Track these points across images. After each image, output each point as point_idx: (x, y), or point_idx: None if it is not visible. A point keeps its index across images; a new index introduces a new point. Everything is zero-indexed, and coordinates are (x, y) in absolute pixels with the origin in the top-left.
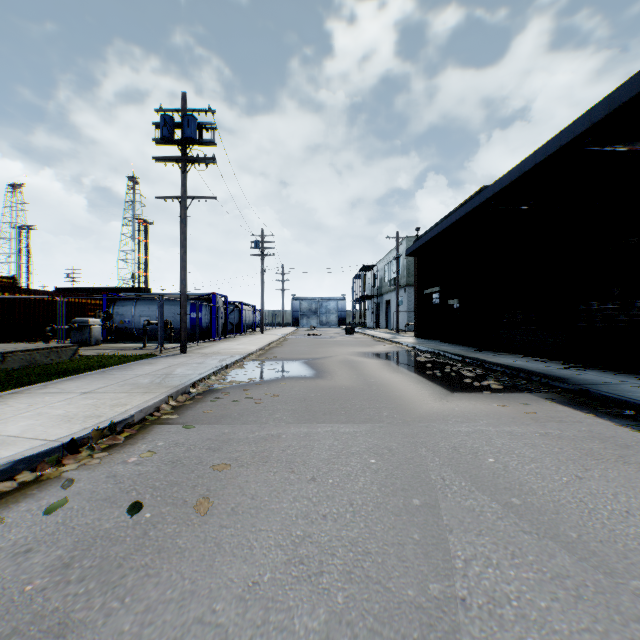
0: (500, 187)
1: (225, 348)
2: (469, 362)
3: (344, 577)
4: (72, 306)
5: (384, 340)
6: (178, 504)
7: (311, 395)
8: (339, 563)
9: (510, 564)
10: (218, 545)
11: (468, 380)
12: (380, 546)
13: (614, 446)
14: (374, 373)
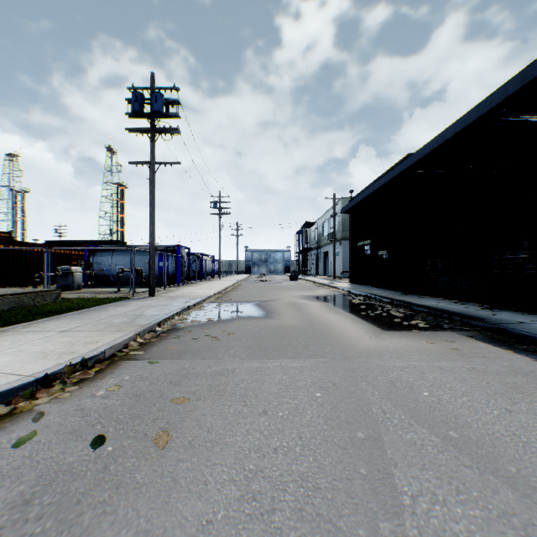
0: (424, 153)
1: (188, 292)
2: (397, 304)
3: (296, 515)
4: (58, 256)
5: (323, 285)
6: (139, 437)
7: (262, 333)
8: (290, 499)
9: (456, 501)
10: (174, 480)
11: (398, 320)
12: (329, 481)
13: (535, 380)
14: (316, 313)
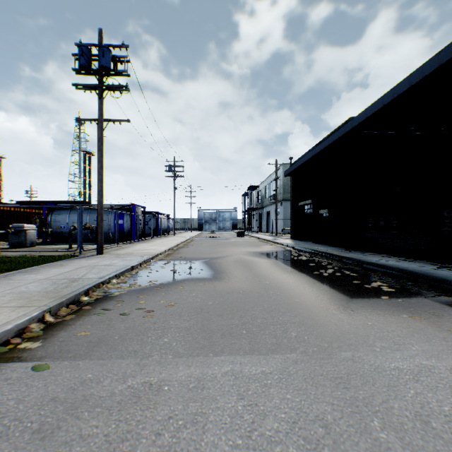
0: (372, 111)
1: (139, 249)
2: (346, 262)
3: None
4: (18, 214)
5: (267, 241)
6: None
7: (208, 303)
8: None
9: None
10: None
11: (356, 281)
12: None
13: None
14: (267, 273)
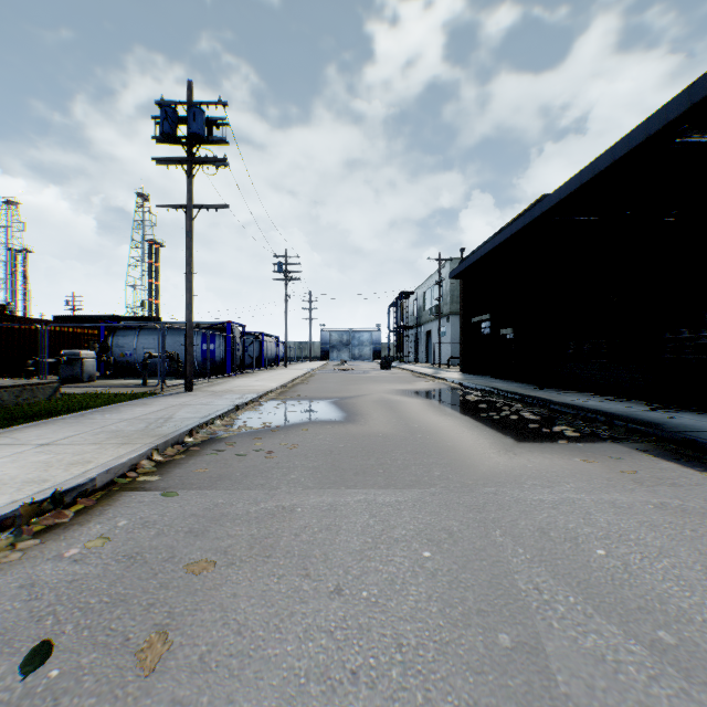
0: (567, 192)
1: (240, 385)
2: (530, 402)
3: None
4: (65, 336)
5: (425, 376)
6: (113, 646)
7: (339, 446)
8: None
9: None
10: None
11: (534, 425)
12: None
13: None
14: (417, 416)
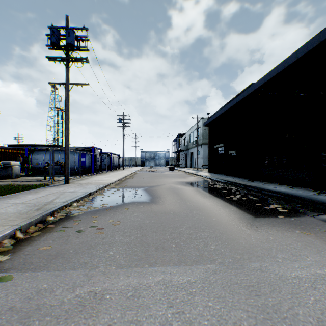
0: (269, 78)
1: (96, 180)
2: (250, 189)
3: None
4: (7, 154)
5: (191, 174)
6: None
7: (146, 222)
8: None
9: None
10: None
11: (258, 204)
12: None
13: None
14: (191, 198)
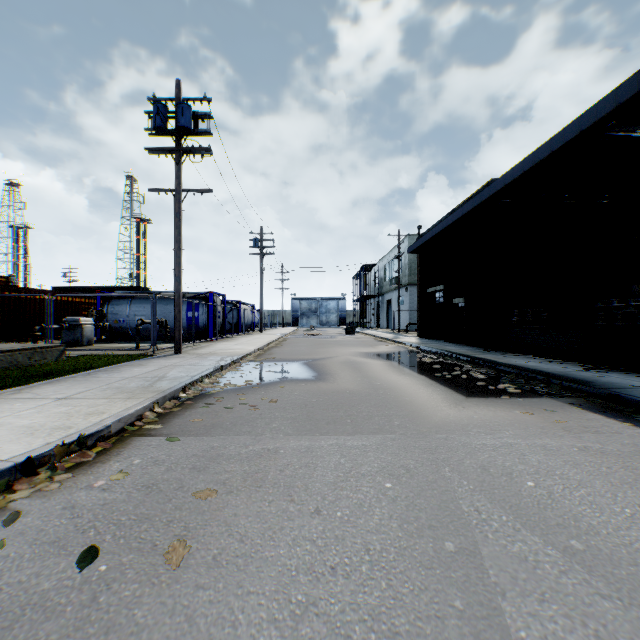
0: (511, 178)
1: (222, 348)
2: (479, 363)
3: None
4: (65, 305)
5: (386, 340)
6: (145, 550)
7: (312, 400)
8: None
9: None
10: (190, 620)
11: (481, 383)
12: (412, 621)
13: None
14: (379, 375)
